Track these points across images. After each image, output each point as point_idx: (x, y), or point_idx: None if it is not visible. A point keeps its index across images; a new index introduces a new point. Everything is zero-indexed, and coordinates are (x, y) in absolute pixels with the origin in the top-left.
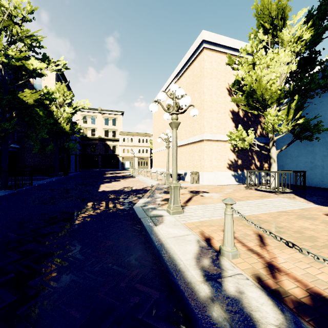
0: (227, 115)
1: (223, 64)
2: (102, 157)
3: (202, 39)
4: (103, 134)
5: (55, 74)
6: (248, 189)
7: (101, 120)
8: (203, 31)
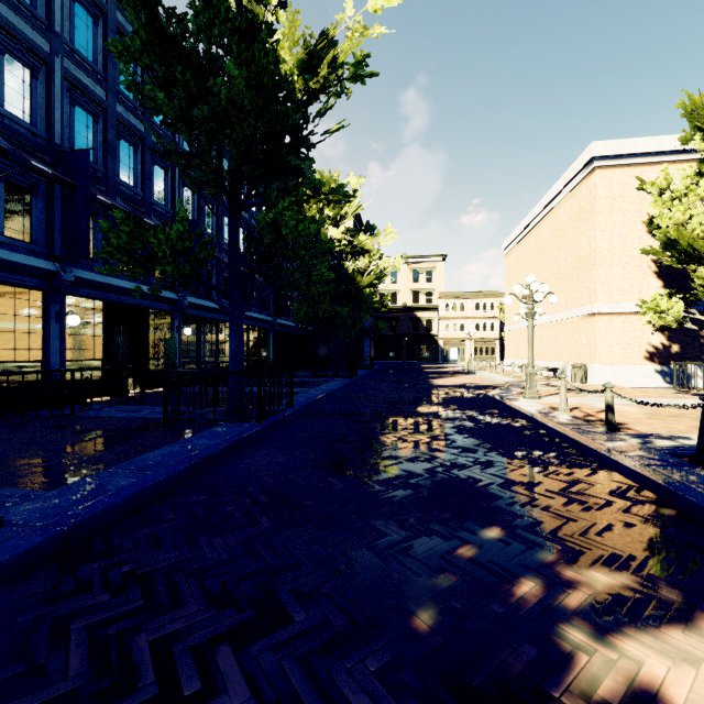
0: (646, 268)
1: (635, 183)
2: (408, 339)
3: (591, 157)
4: (410, 299)
5: (353, 222)
6: (679, 393)
7: (407, 275)
8: (593, 143)
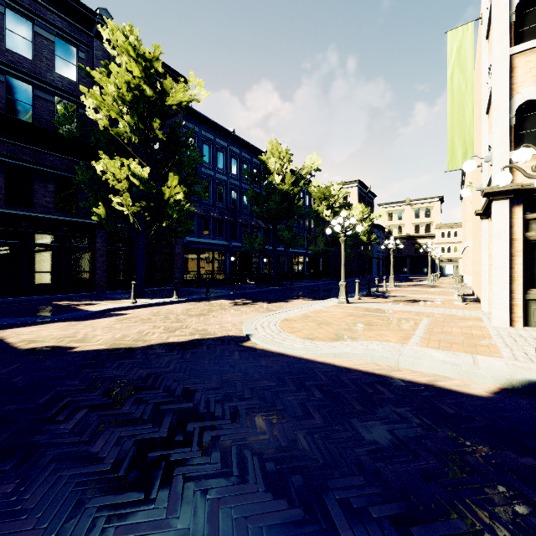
0: None
1: None
2: (410, 259)
3: None
4: (413, 230)
5: (357, 190)
6: None
7: (410, 213)
8: None
